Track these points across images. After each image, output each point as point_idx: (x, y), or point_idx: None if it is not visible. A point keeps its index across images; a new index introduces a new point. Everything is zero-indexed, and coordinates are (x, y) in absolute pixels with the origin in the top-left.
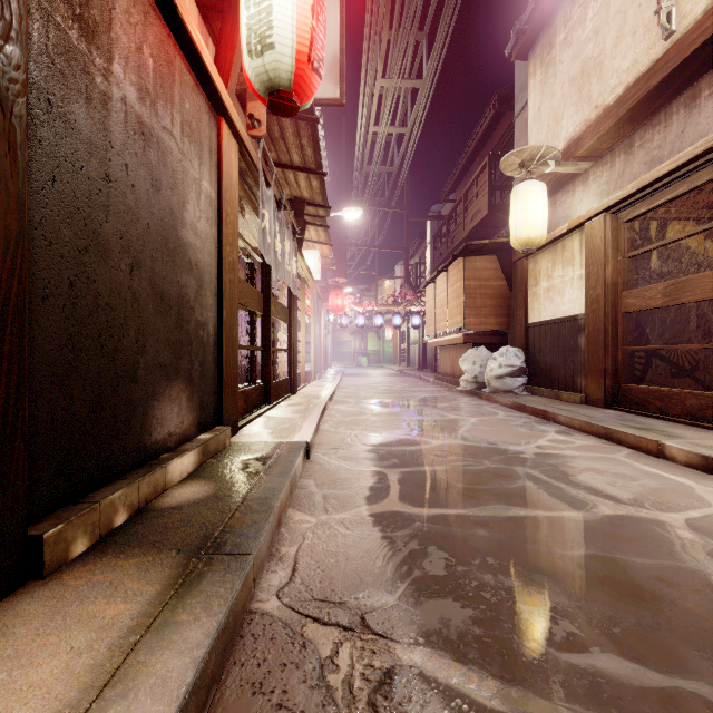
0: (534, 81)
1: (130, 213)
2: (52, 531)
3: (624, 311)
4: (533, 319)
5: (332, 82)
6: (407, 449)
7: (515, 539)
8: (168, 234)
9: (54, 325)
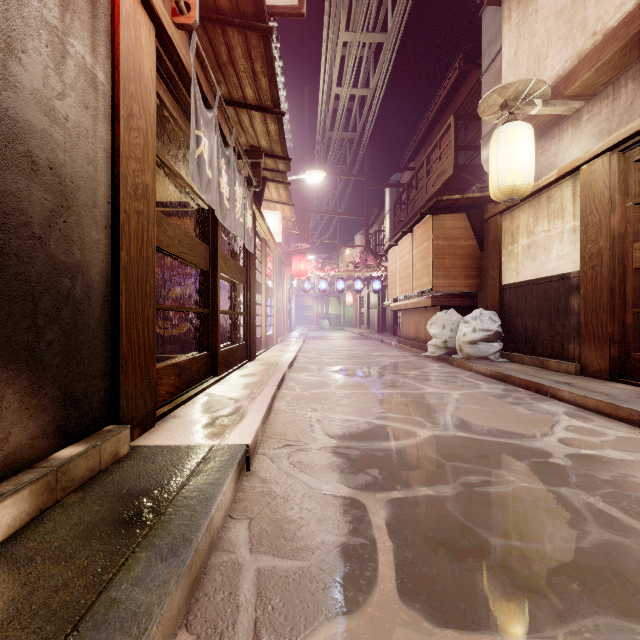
0: (509, 25)
1: None
2: None
3: (636, 266)
4: (508, 279)
5: None
6: (387, 447)
7: None
8: None
9: None
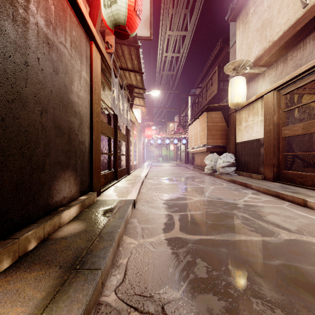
0: (239, 31)
1: (41, 84)
2: None
3: (283, 136)
4: (238, 140)
5: (146, 29)
6: (182, 202)
7: (241, 254)
8: (63, 96)
9: None
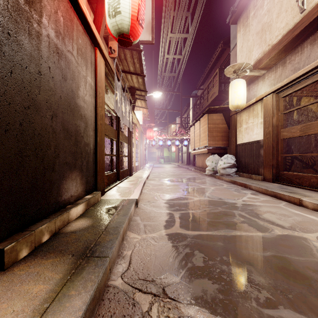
0: (239, 34)
1: (51, 90)
2: (9, 246)
3: (281, 138)
4: (239, 142)
5: (148, 33)
6: (182, 202)
7: (236, 247)
8: (70, 101)
9: (11, 144)
